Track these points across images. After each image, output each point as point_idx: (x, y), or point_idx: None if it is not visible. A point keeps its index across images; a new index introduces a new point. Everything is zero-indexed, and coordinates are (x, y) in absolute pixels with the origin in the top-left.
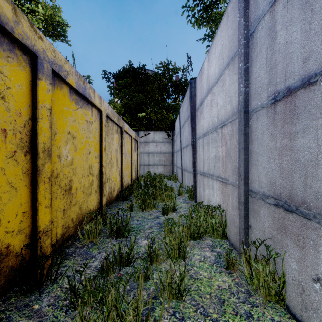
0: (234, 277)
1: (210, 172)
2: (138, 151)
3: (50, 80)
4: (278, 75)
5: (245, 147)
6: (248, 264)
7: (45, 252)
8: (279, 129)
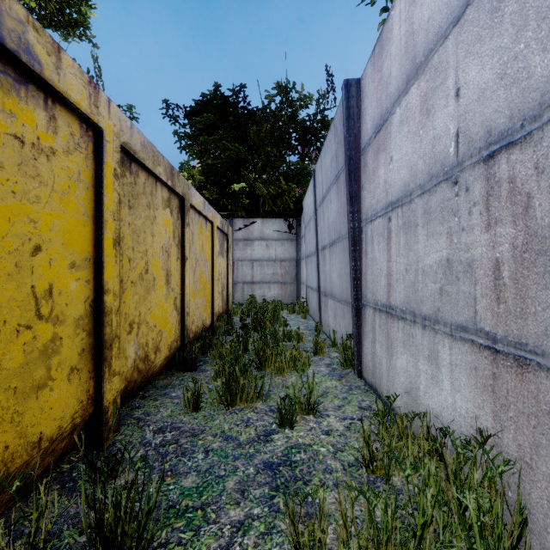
0: None
1: (417, 310)
2: (228, 256)
3: None
4: None
5: None
6: None
7: None
8: None
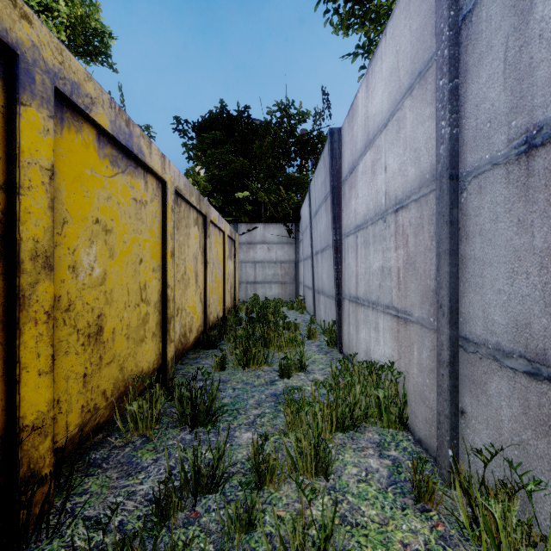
0: (434, 522)
1: (370, 298)
2: (235, 259)
3: (49, 109)
4: (540, 90)
5: (452, 248)
6: (466, 496)
7: (37, 468)
8: (541, 207)
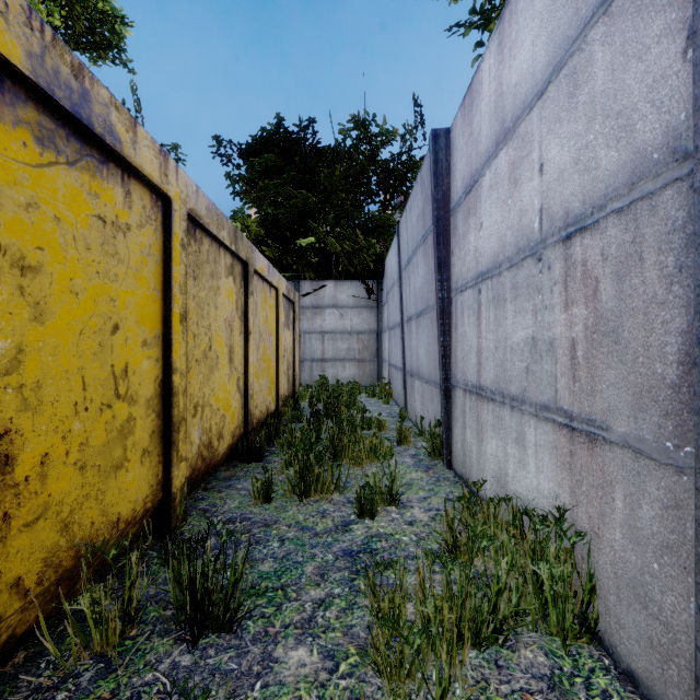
0: None
1: (506, 390)
2: (295, 328)
3: None
4: None
5: None
6: None
7: None
8: None
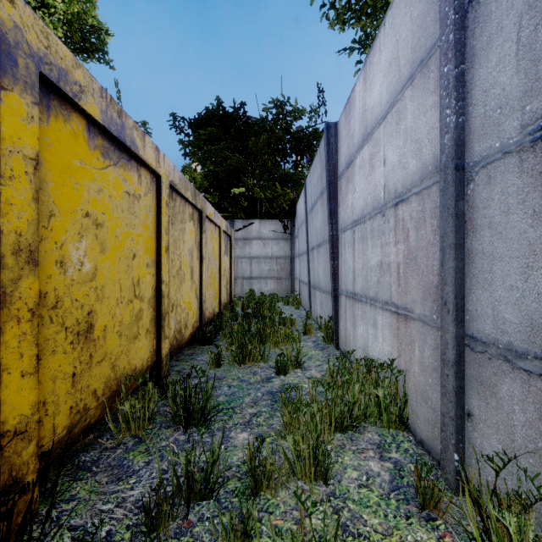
0: (441, 532)
1: (367, 294)
2: (231, 254)
3: (34, 95)
4: None
5: (458, 242)
6: (476, 506)
7: (19, 475)
8: None
